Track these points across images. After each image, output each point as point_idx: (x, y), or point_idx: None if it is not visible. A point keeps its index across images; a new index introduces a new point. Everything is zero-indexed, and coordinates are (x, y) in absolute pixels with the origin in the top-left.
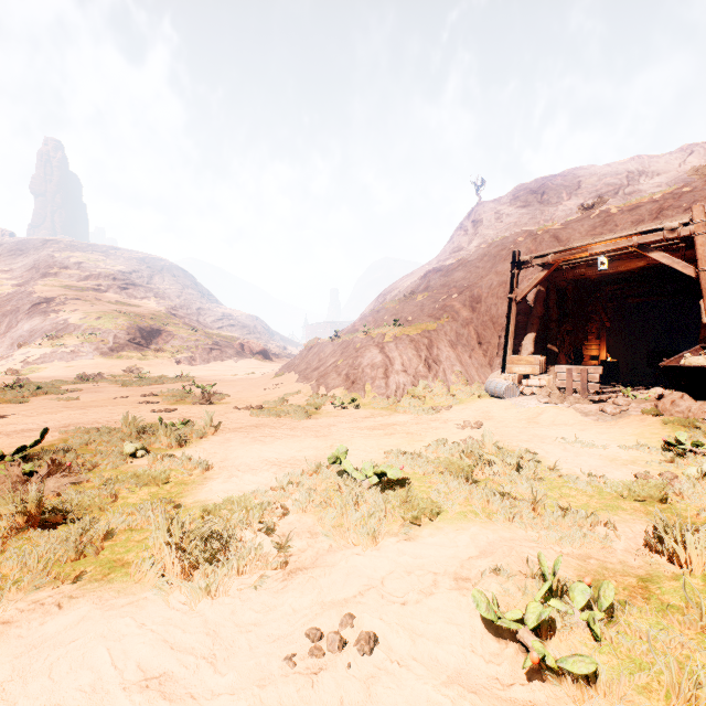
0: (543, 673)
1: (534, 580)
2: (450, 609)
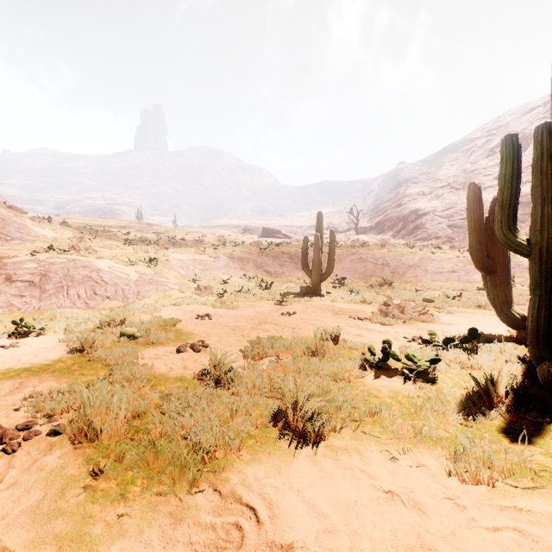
0: (42, 332)
1: (5, 333)
2: (6, 341)
